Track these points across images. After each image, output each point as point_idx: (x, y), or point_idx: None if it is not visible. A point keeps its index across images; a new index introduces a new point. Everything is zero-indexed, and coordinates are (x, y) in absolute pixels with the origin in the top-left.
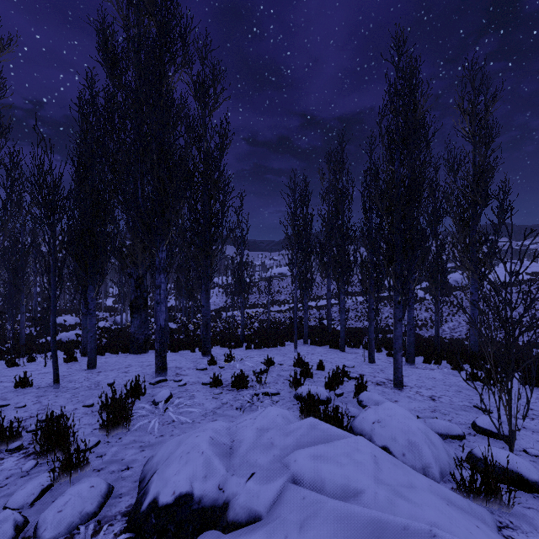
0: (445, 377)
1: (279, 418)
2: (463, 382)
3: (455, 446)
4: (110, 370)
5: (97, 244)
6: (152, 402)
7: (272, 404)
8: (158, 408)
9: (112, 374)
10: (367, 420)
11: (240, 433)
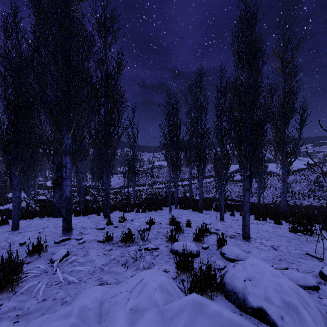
0: (274, 230)
1: (156, 294)
2: (288, 233)
3: (316, 299)
4: (29, 231)
5: (18, 135)
6: (50, 261)
7: (152, 259)
8: (53, 267)
9: (29, 234)
10: (238, 277)
11: (111, 315)
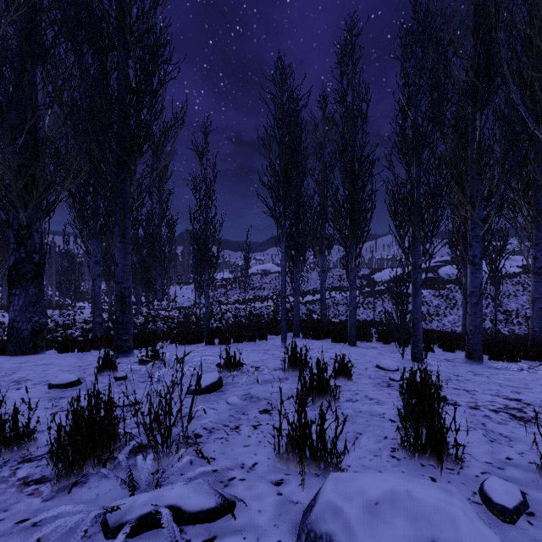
0: None
1: None
2: None
3: None
4: None
5: None
6: None
7: None
8: None
9: None
10: None
11: None
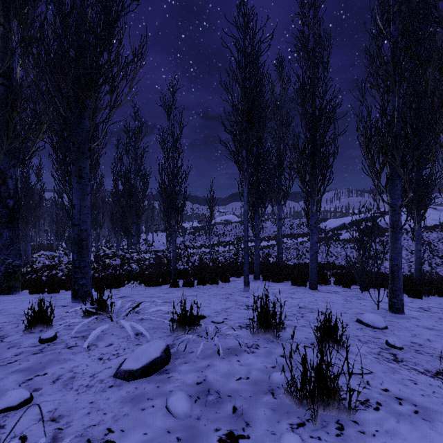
0: None
1: None
2: None
3: None
4: None
5: None
6: None
7: None
8: None
9: None
10: None
11: None
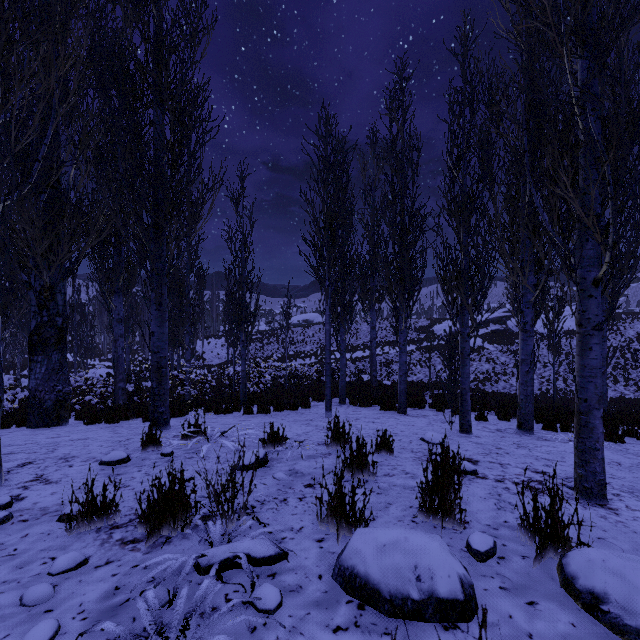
0: (634, 460)
1: None
2: None
3: None
4: None
5: None
6: None
7: (246, 638)
8: None
9: None
10: None
11: None
